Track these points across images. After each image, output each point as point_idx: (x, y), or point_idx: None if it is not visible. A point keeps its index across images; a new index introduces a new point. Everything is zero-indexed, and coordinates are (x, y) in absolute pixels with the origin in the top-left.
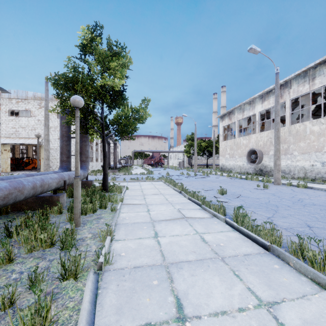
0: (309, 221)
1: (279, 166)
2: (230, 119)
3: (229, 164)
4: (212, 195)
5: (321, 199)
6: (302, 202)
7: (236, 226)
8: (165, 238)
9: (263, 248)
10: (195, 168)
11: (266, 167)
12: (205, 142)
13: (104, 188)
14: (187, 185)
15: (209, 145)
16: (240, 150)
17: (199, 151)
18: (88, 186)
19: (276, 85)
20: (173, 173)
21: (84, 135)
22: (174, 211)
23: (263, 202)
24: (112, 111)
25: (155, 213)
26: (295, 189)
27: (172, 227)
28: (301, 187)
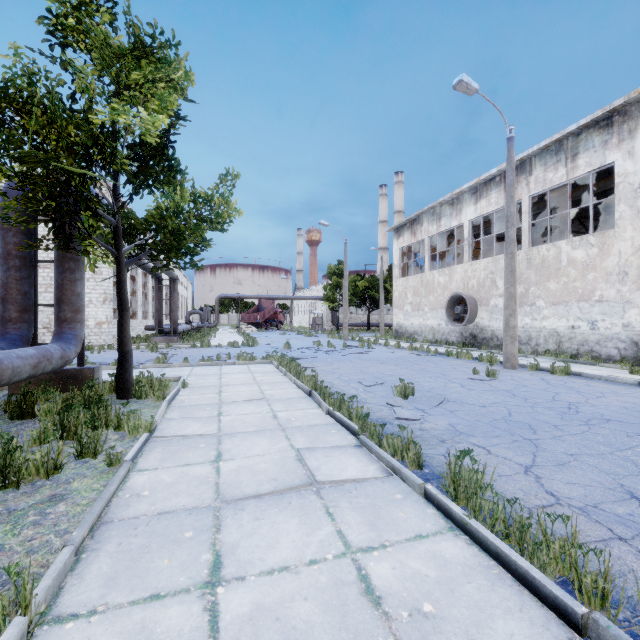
0: (625, 477)
1: (515, 329)
2: (414, 235)
3: (412, 324)
4: (382, 399)
5: (612, 405)
6: (580, 413)
7: (459, 516)
8: (241, 590)
9: (558, 616)
10: (345, 333)
11: (483, 330)
12: (364, 279)
13: (120, 387)
14: (327, 371)
15: (371, 286)
16: (433, 295)
17: (353, 296)
18: (84, 382)
19: (509, 163)
20: (301, 343)
21: (70, 254)
22: (287, 457)
23: (499, 418)
24: (136, 194)
25: (233, 469)
26: (549, 379)
27: (275, 526)
28: (559, 373)
